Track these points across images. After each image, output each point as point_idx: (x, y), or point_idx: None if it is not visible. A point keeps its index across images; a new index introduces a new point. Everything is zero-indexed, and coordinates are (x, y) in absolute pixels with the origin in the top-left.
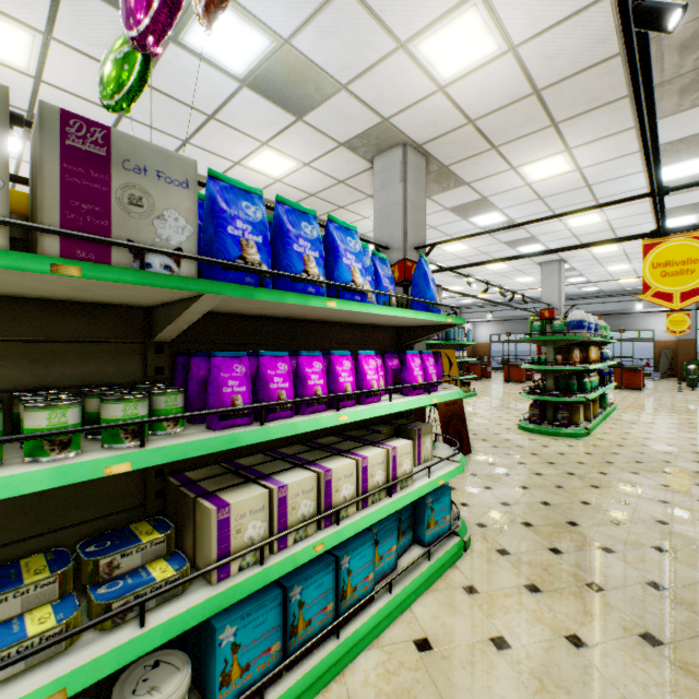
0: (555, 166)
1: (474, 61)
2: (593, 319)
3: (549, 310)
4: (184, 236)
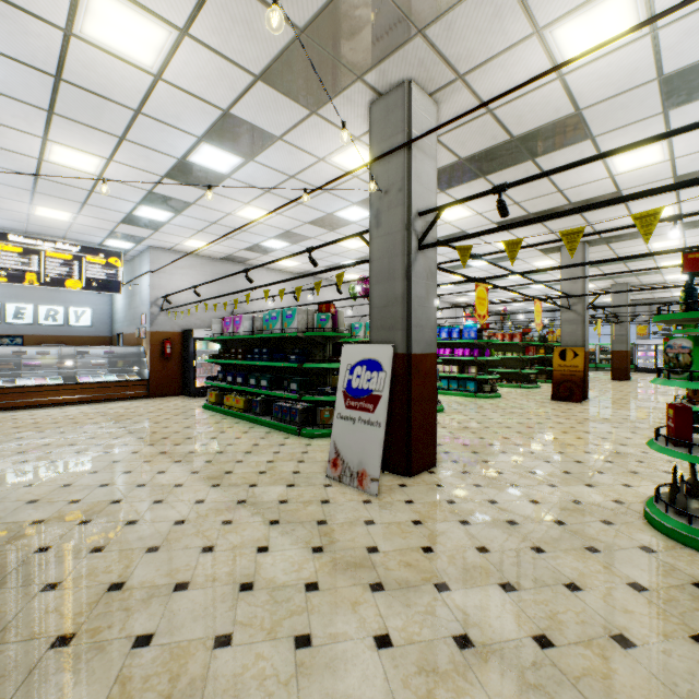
0: None
1: None
2: None
3: None
4: None
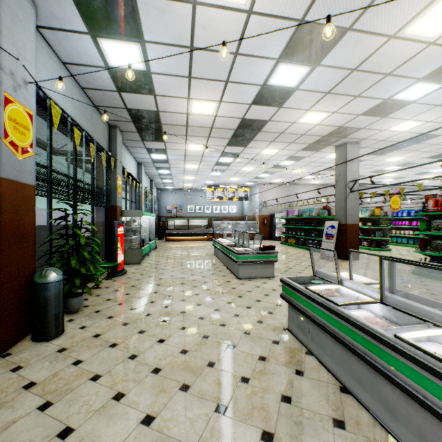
0: None
1: None
2: None
3: None
4: (389, 215)
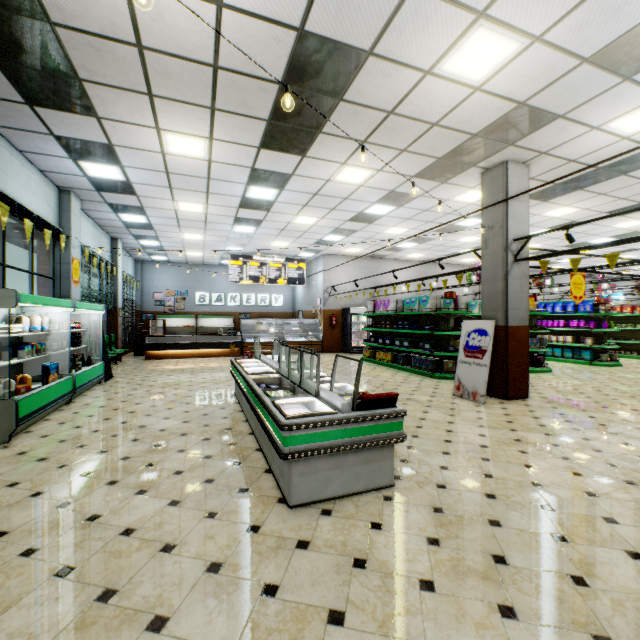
0: None
1: (639, 221)
2: None
3: None
4: None
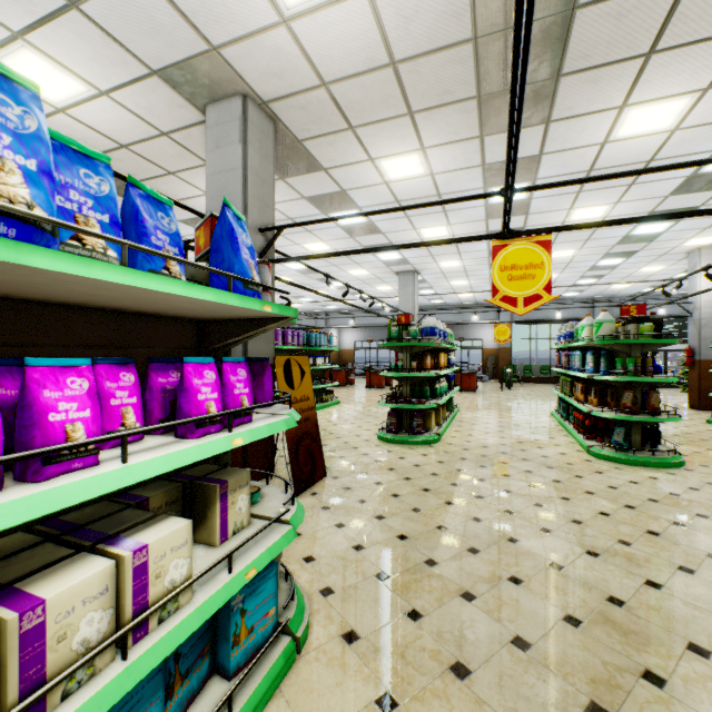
0: (411, 166)
1: None
2: (443, 327)
3: (406, 316)
4: None
